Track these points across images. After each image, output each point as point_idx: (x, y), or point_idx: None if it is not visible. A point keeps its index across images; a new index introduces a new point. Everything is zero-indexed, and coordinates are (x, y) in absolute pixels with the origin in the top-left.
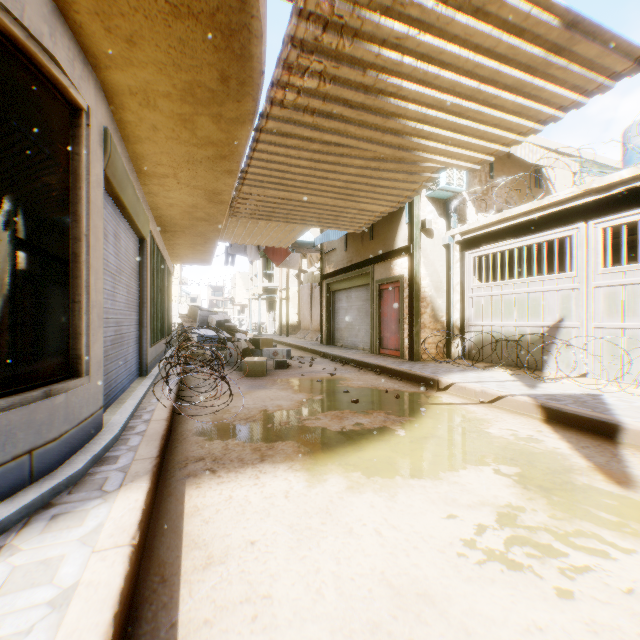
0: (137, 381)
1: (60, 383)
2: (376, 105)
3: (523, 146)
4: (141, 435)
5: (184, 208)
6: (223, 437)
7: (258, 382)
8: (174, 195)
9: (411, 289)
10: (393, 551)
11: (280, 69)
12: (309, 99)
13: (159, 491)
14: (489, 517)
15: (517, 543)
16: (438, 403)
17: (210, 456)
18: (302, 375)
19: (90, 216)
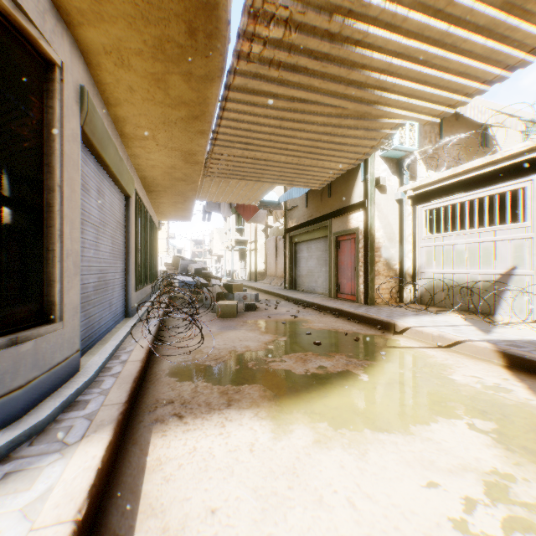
0: (122, 322)
1: (30, 330)
2: (341, 55)
3: (472, 107)
4: (115, 377)
5: (164, 169)
6: (193, 378)
7: (229, 323)
8: (154, 157)
9: (366, 240)
10: (371, 532)
11: (246, 18)
12: (275, 51)
13: (125, 438)
14: (475, 487)
15: (517, 528)
16: (396, 346)
17: (179, 399)
18: (268, 317)
19: (64, 168)
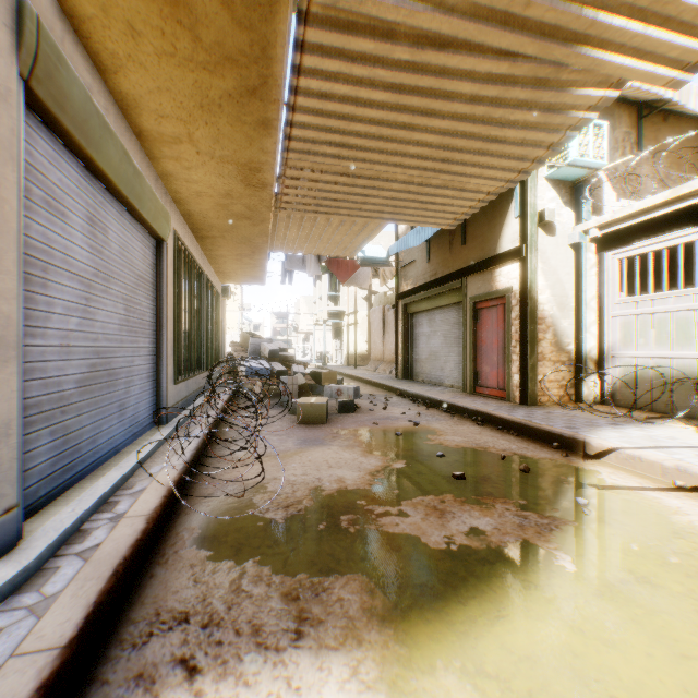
0: (148, 432)
1: None
2: None
3: (697, 94)
4: (84, 559)
5: (216, 199)
6: (240, 552)
7: (314, 433)
8: (198, 176)
9: (524, 306)
10: None
11: None
12: None
13: None
14: None
15: None
16: (600, 486)
17: (202, 610)
18: (374, 423)
19: None
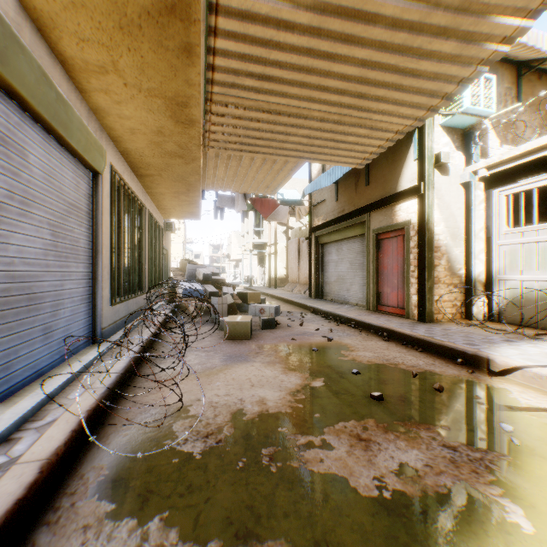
0: (82, 352)
1: None
2: None
3: None
4: None
5: (149, 136)
6: (146, 504)
7: (239, 349)
8: (129, 112)
9: (422, 236)
10: None
11: None
12: None
13: None
14: None
15: None
16: (516, 407)
17: None
18: (292, 339)
19: None
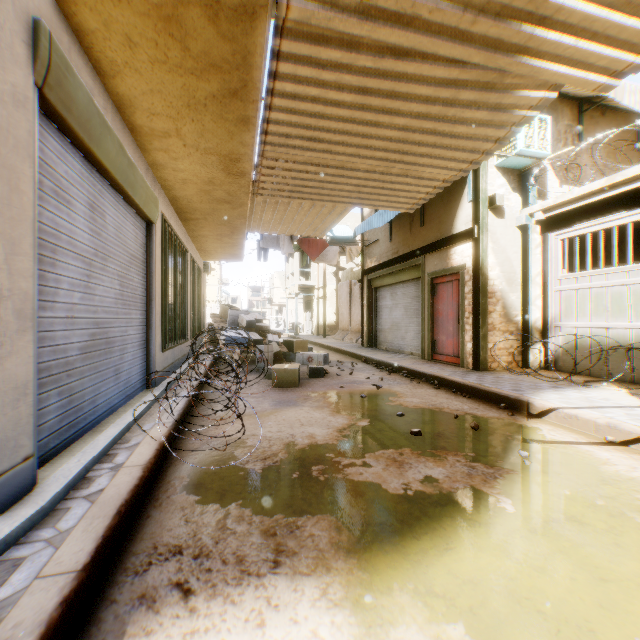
0: (140, 395)
1: None
2: None
3: (631, 92)
4: (91, 501)
5: (200, 185)
6: (224, 497)
7: (288, 396)
8: (184, 166)
9: (476, 282)
10: None
11: None
12: None
13: None
14: None
15: None
16: (540, 441)
17: (193, 544)
18: (341, 387)
19: None
